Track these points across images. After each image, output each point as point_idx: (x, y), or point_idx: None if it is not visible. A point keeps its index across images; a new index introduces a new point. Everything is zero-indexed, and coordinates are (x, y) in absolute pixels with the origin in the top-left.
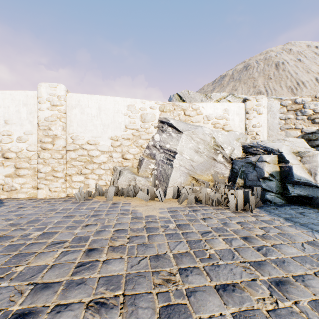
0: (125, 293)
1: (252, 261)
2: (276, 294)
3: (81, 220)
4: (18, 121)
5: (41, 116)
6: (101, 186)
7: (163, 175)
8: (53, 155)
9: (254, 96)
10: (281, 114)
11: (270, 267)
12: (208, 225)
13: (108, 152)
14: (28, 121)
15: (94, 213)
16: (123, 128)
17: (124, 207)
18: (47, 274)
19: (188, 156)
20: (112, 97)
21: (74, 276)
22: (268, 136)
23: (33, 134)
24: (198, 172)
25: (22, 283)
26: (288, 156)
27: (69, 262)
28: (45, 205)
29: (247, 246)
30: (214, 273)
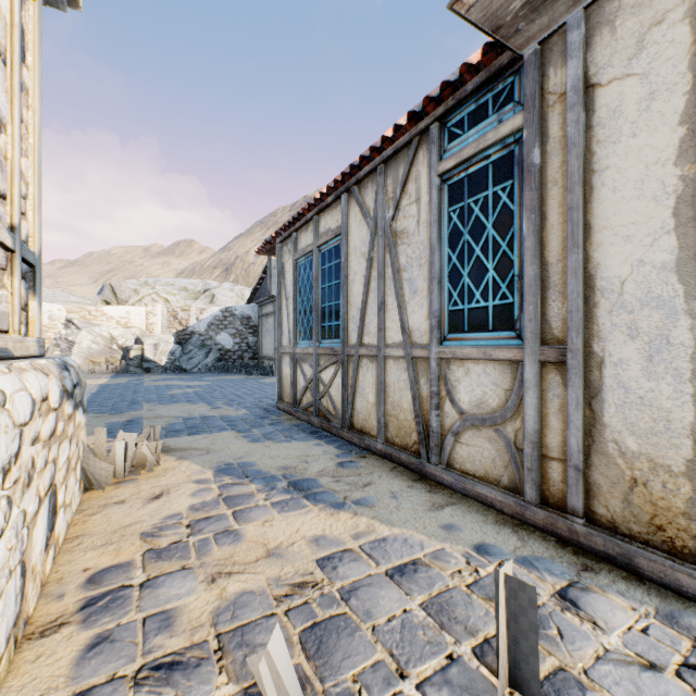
0: None
1: None
2: None
3: None
4: None
5: None
6: None
7: None
8: None
9: (153, 303)
10: (168, 317)
11: None
12: None
13: None
14: None
15: None
16: None
17: None
18: None
19: (86, 346)
20: None
21: None
22: (162, 332)
23: None
24: (96, 357)
25: None
26: (148, 346)
27: None
28: None
29: None
30: None
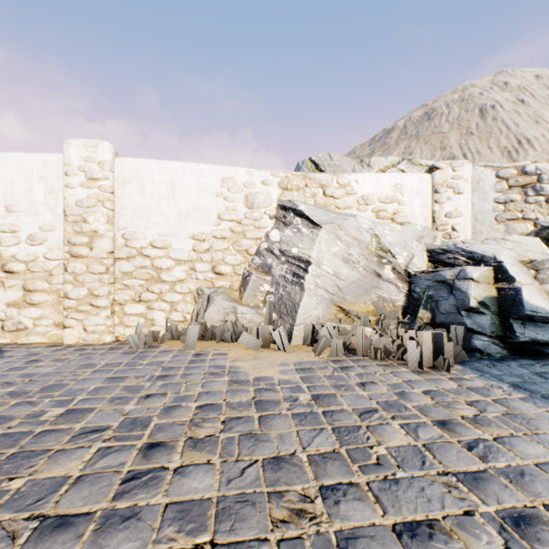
0: (215, 541)
1: (462, 472)
2: (518, 546)
3: (139, 385)
4: (30, 207)
5: (69, 198)
6: (176, 323)
7: (285, 303)
8: (90, 268)
9: (449, 161)
10: (498, 193)
11: (497, 486)
12: (371, 396)
13: (188, 262)
14: (46, 208)
15: (163, 372)
16: (215, 220)
17: (216, 360)
18: (66, 496)
19: (330, 269)
20: (195, 165)
21: (118, 501)
22: (475, 234)
23: (55, 231)
24: (349, 298)
25: (17, 517)
26: (514, 269)
27: (109, 471)
28: (75, 356)
29: (449, 440)
30: (388, 497)
